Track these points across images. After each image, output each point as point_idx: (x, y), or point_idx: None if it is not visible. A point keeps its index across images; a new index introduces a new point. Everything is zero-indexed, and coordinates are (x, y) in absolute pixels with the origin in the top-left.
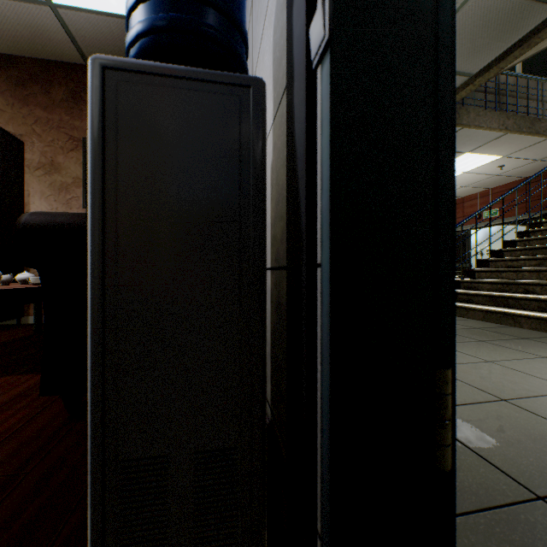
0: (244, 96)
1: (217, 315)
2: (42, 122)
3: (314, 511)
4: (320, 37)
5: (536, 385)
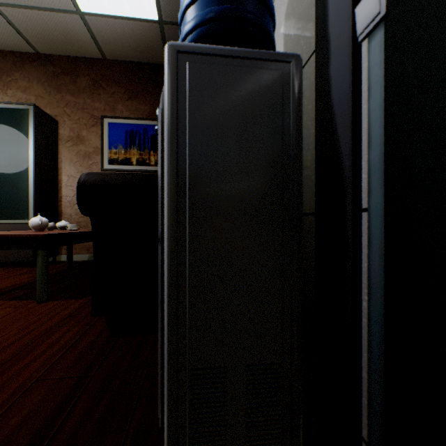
0: (285, 70)
1: (264, 253)
2: (71, 105)
3: (359, 420)
4: (374, 13)
5: None
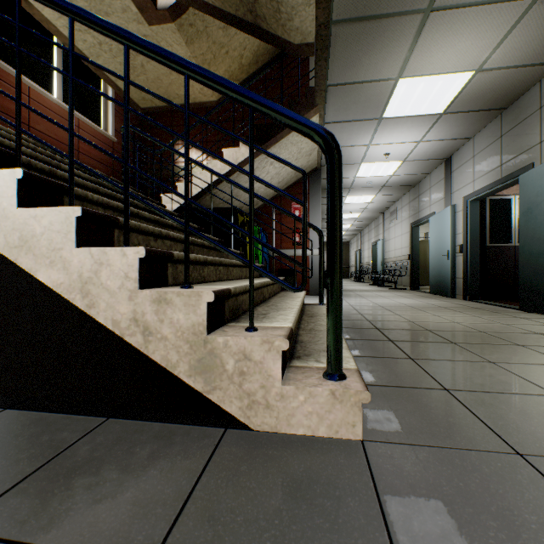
0: None
1: None
2: None
3: None
4: None
5: (452, 317)
